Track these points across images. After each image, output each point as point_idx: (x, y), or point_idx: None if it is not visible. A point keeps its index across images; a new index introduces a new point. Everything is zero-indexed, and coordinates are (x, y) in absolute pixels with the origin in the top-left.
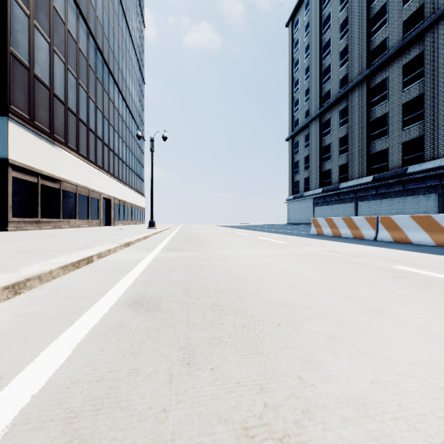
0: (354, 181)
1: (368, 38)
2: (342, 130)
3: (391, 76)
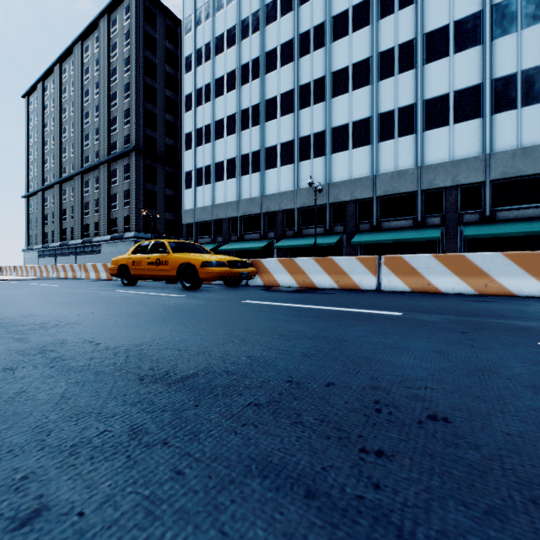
0: (55, 243)
1: (62, 159)
2: (53, 208)
3: (69, 189)
